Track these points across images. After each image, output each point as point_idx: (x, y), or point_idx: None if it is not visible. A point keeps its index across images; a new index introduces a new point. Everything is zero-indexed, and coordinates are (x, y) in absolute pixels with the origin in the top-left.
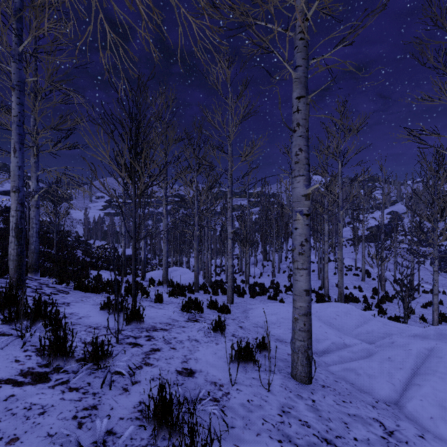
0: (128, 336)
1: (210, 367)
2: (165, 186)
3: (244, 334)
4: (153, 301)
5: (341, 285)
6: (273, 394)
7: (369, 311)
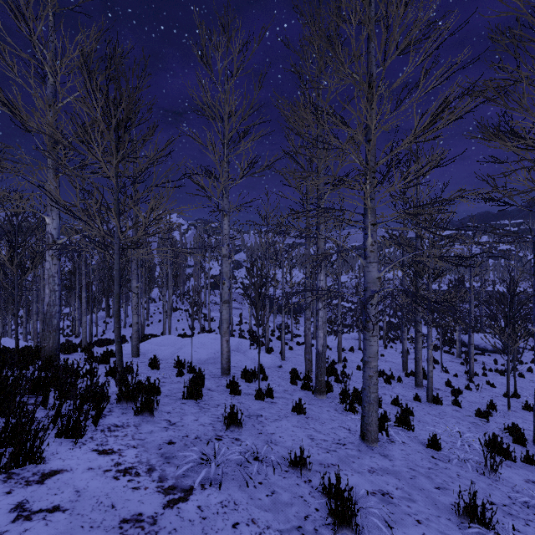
0: None
1: None
2: None
3: None
4: None
5: (170, 325)
6: (124, 360)
7: None
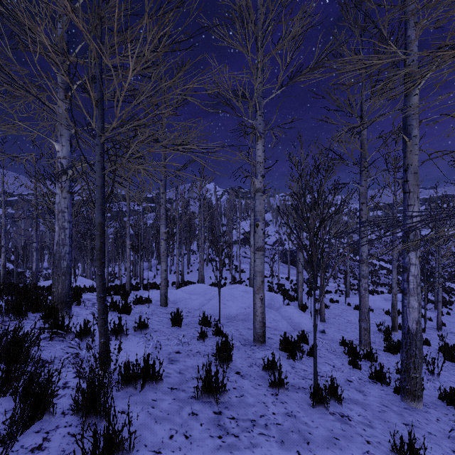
0: None
1: None
2: None
3: None
4: None
5: (203, 274)
6: (150, 308)
7: None
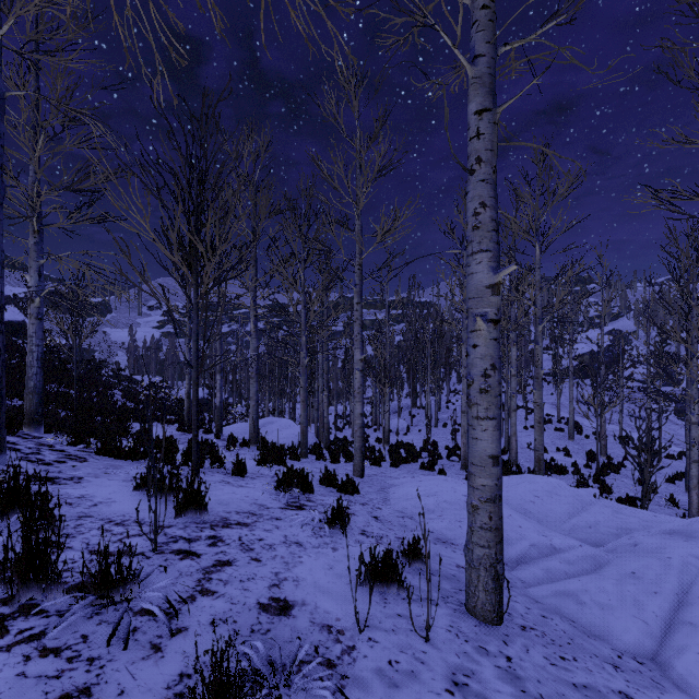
0: (176, 539)
1: (321, 595)
2: (253, 285)
3: (381, 531)
4: (229, 473)
5: (539, 446)
6: (435, 648)
7: (586, 489)
